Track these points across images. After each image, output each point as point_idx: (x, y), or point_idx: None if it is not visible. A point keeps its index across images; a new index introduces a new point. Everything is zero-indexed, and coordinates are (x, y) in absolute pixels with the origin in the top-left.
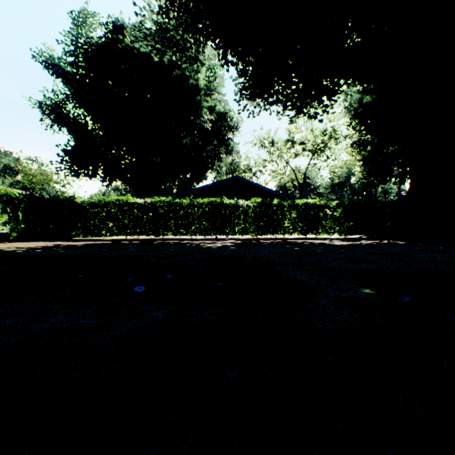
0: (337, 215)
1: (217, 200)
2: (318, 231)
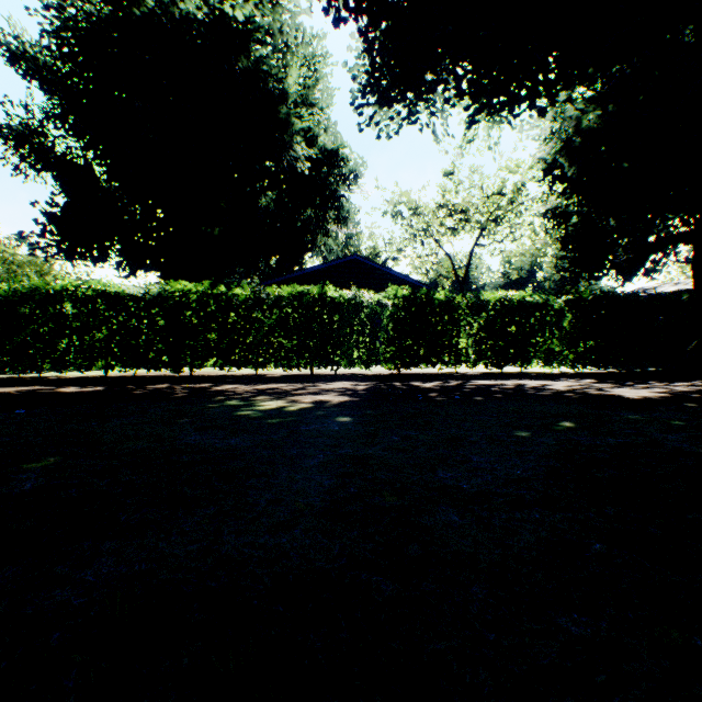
0: (563, 325)
1: (312, 291)
2: (529, 359)
